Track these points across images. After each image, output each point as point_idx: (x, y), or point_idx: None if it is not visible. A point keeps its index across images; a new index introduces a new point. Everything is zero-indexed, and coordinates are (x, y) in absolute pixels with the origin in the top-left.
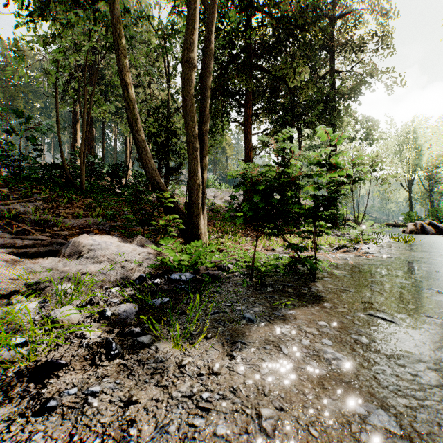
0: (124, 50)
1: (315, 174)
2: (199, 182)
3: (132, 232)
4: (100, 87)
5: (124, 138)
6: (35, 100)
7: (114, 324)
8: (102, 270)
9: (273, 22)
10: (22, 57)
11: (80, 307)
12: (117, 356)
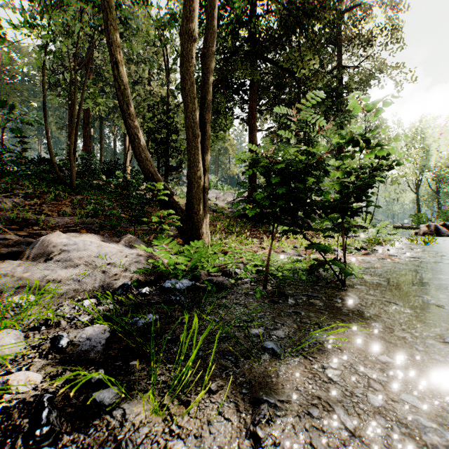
0: (114, 22)
1: (345, 155)
2: (199, 174)
3: (120, 231)
4: (98, 84)
5: (123, 138)
6: (32, 98)
7: (69, 360)
8: (77, 277)
9: (280, 7)
10: (1, 35)
11: (30, 330)
12: (45, 440)
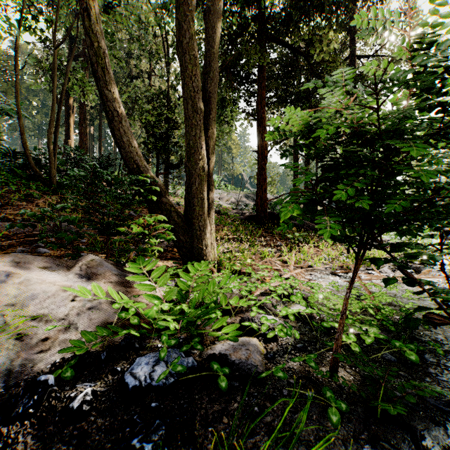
0: None
1: None
2: (202, 164)
3: (78, 248)
4: None
5: None
6: (31, 97)
7: None
8: None
9: None
10: None
11: None
12: None
